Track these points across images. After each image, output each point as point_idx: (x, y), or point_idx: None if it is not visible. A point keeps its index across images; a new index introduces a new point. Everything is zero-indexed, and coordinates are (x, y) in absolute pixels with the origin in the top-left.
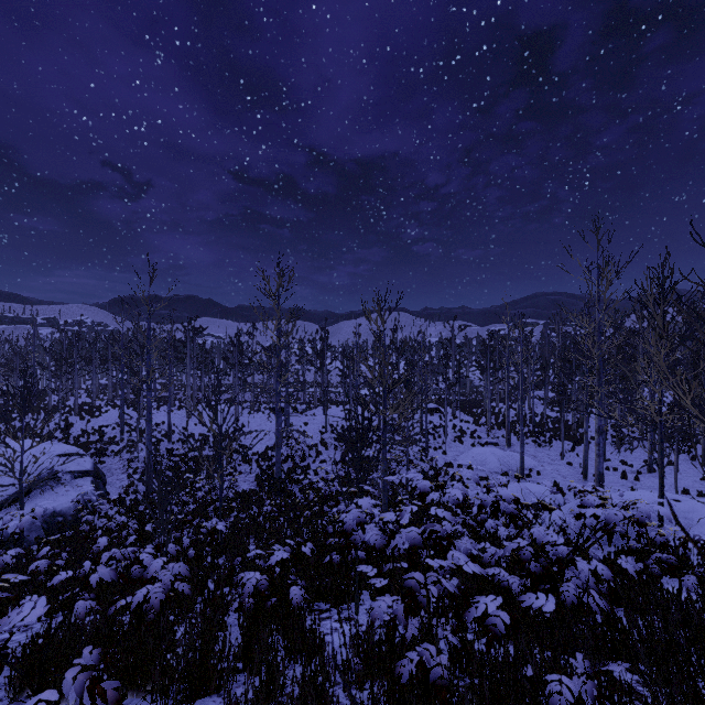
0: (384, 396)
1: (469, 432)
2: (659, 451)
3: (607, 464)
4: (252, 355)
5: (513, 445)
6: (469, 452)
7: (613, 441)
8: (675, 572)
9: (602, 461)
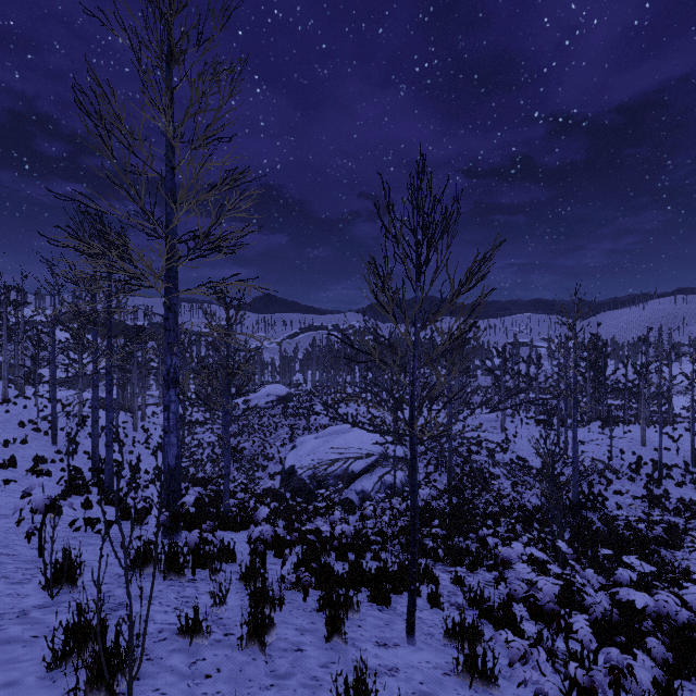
0: None
1: None
2: None
3: None
4: (513, 364)
5: None
6: None
7: None
8: None
9: None
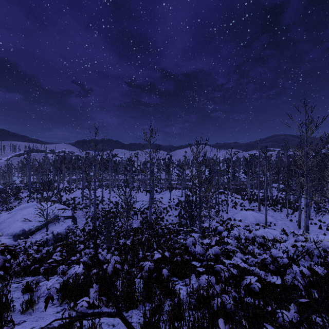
0: (200, 186)
1: (239, 203)
2: None
3: (311, 221)
4: (137, 166)
5: (262, 210)
6: (239, 213)
7: (314, 209)
8: None
9: (308, 219)
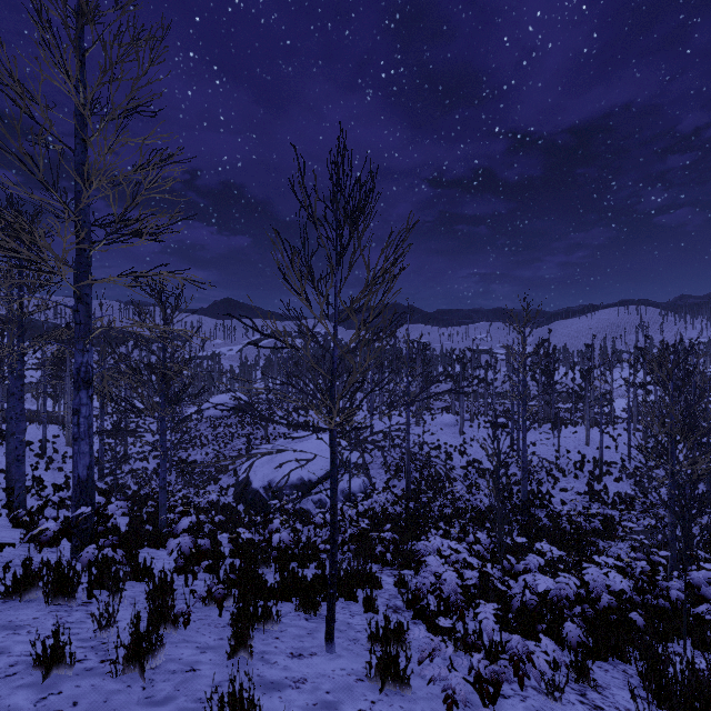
0: (672, 447)
1: None
2: None
3: None
4: (472, 369)
5: None
6: None
7: None
8: None
9: None
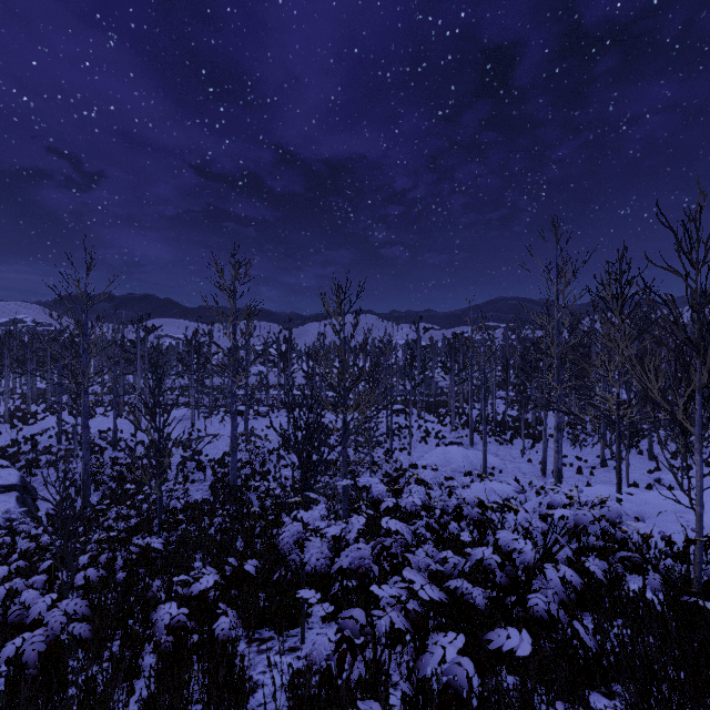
0: (345, 394)
1: (434, 432)
2: (617, 445)
3: (564, 460)
4: (211, 356)
5: (477, 444)
6: (434, 452)
7: (569, 438)
8: (640, 571)
9: (560, 457)
